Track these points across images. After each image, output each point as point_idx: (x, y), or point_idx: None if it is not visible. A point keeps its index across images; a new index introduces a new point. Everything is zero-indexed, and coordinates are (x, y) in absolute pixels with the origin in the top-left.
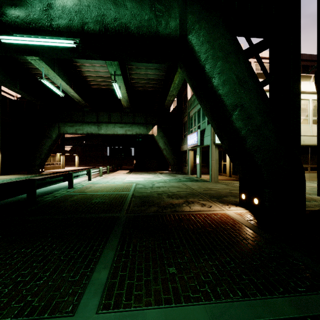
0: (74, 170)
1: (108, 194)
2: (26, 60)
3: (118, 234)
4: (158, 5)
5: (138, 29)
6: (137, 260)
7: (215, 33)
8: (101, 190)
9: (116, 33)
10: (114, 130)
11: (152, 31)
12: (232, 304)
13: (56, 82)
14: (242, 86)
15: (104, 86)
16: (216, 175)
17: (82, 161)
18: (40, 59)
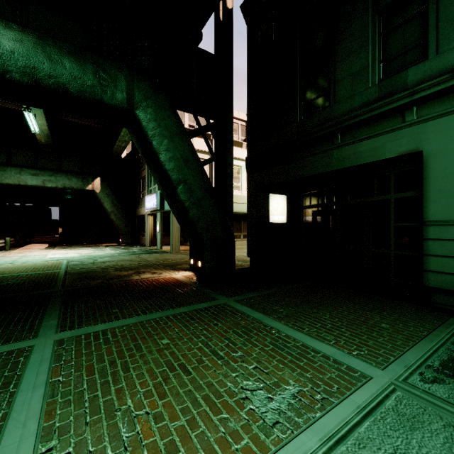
0: None
1: (26, 275)
2: None
3: (58, 302)
4: (103, 74)
5: (79, 93)
6: (84, 311)
7: (161, 113)
8: (9, 271)
9: (51, 90)
10: (19, 179)
11: (96, 99)
12: (153, 314)
13: None
14: (186, 164)
15: None
16: (178, 245)
17: None
18: None
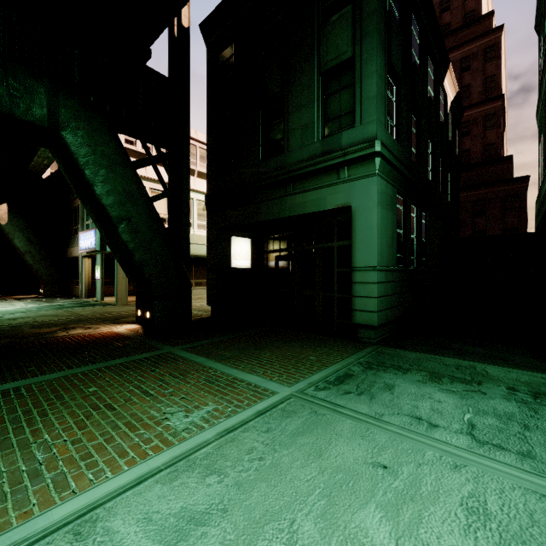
0: None
1: None
2: None
3: None
4: (13, 82)
5: None
6: None
7: (97, 138)
8: None
9: None
10: None
11: (3, 112)
12: (81, 368)
13: None
14: (130, 200)
15: None
16: (126, 295)
17: None
18: None
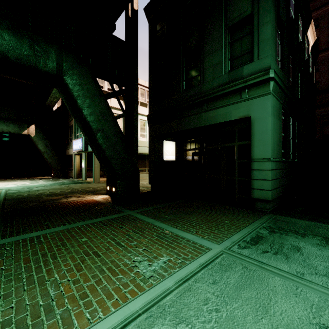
0: None
1: None
2: None
3: None
4: (37, 47)
5: (17, 60)
6: (21, 225)
7: (84, 80)
8: None
9: None
10: None
11: (31, 65)
12: (76, 224)
13: None
14: (103, 118)
15: None
16: (99, 177)
17: None
18: None
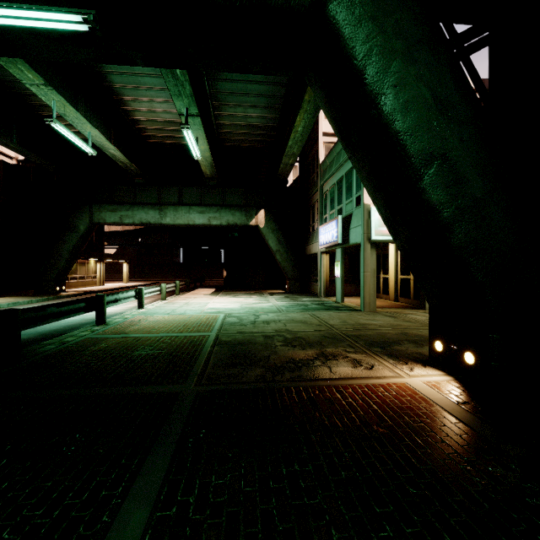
0: (119, 289)
1: (169, 338)
2: (28, 90)
3: (170, 445)
4: None
5: None
6: None
7: None
8: (158, 328)
9: None
10: (188, 218)
11: None
12: None
13: (82, 130)
14: (445, 113)
15: (170, 139)
16: (373, 299)
17: (137, 273)
18: (48, 84)
